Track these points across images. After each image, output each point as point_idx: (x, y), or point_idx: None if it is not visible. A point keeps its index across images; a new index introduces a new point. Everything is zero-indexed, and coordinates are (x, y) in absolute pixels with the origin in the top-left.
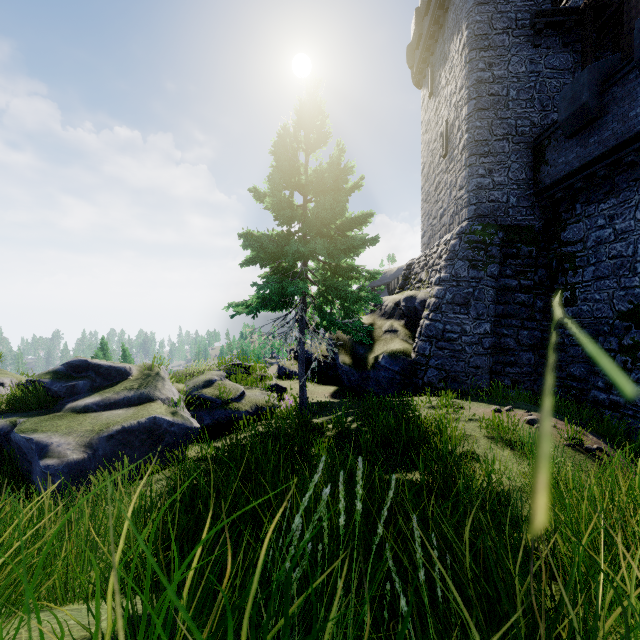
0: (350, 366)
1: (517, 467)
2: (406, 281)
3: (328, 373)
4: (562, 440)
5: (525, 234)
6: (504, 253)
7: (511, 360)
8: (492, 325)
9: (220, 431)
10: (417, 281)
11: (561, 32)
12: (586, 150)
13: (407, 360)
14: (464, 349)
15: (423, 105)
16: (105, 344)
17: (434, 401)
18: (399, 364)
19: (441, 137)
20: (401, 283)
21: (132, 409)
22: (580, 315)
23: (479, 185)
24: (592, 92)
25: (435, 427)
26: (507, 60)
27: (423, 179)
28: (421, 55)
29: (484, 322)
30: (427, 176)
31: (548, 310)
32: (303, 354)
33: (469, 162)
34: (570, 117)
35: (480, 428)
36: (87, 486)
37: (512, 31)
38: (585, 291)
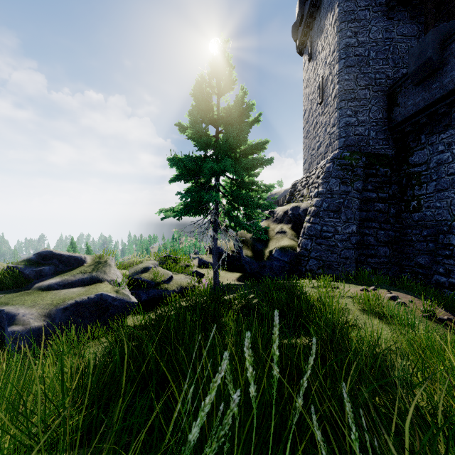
0: (251, 258)
1: (388, 334)
2: (292, 196)
3: (235, 263)
4: (419, 312)
5: (382, 159)
6: (366, 173)
7: (372, 253)
8: (357, 227)
9: (154, 305)
10: (300, 196)
11: (409, 8)
12: (430, 94)
13: (293, 253)
14: (337, 244)
15: (304, 67)
16: (74, 243)
17: (315, 283)
18: (288, 256)
19: (318, 89)
20: (288, 198)
21: (84, 288)
22: (424, 219)
23: (347, 123)
24: (435, 49)
25: (318, 302)
26: (368, 29)
27: (304, 122)
28: (303, 30)
29: (351, 224)
30: (307, 119)
31: (399, 215)
32: (216, 248)
33: (340, 106)
34: (417, 69)
35: (353, 303)
36: (46, 347)
37: (372, 8)
38: (428, 200)
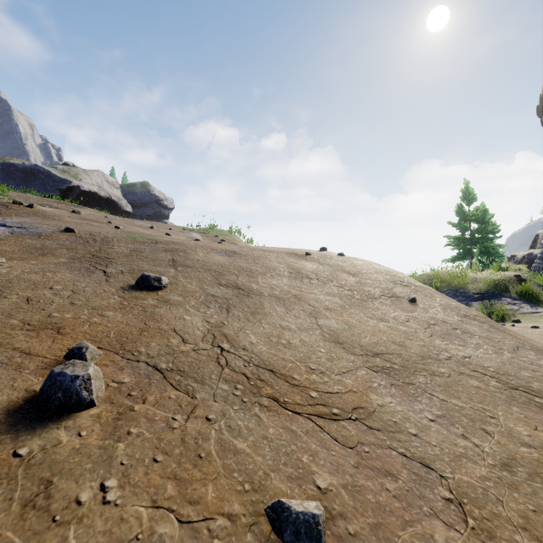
0: None
1: None
2: (535, 243)
3: None
4: None
5: None
6: None
7: None
8: None
9: None
10: (539, 244)
11: None
12: None
13: None
14: None
15: None
16: None
17: None
18: None
19: None
20: (531, 244)
21: None
22: None
23: None
24: None
25: None
26: None
27: None
28: None
29: None
30: None
31: None
32: None
33: None
34: None
35: None
36: None
37: None
38: None
